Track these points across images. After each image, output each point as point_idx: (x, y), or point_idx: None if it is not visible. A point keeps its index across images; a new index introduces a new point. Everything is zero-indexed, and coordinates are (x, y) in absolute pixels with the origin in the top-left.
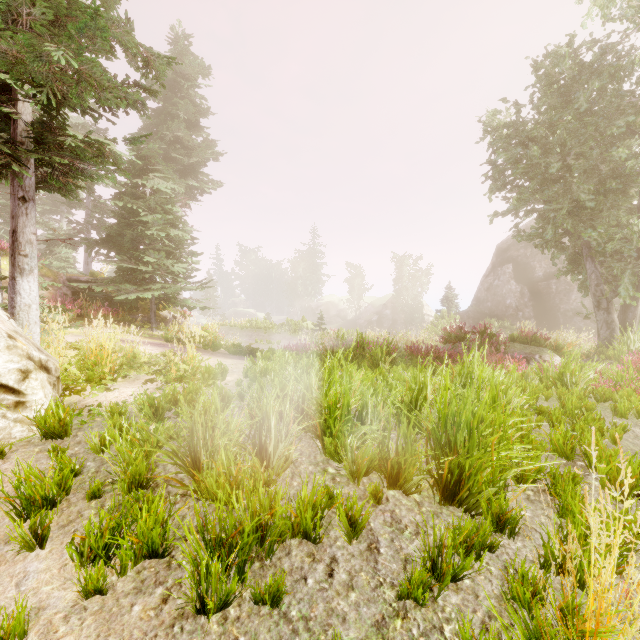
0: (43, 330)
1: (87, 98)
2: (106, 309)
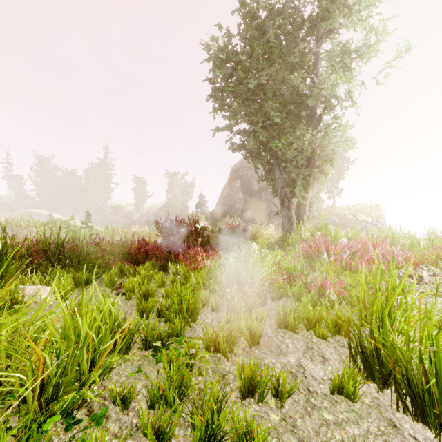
0: None
1: None
2: None
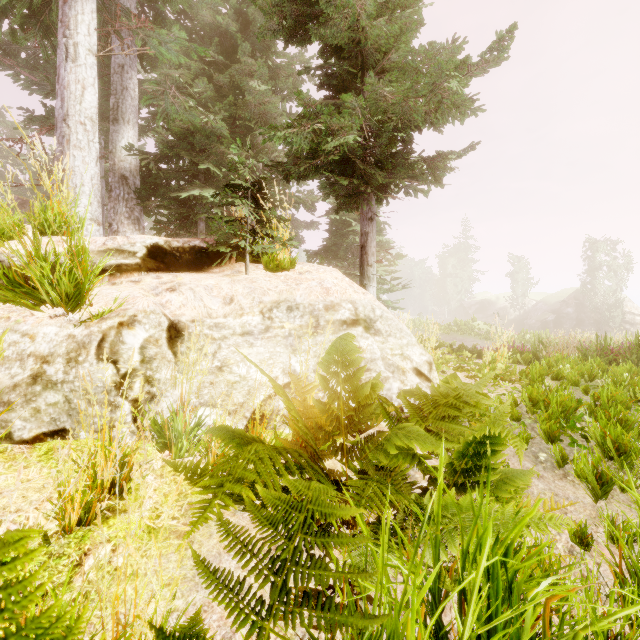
0: None
1: (441, 121)
2: None
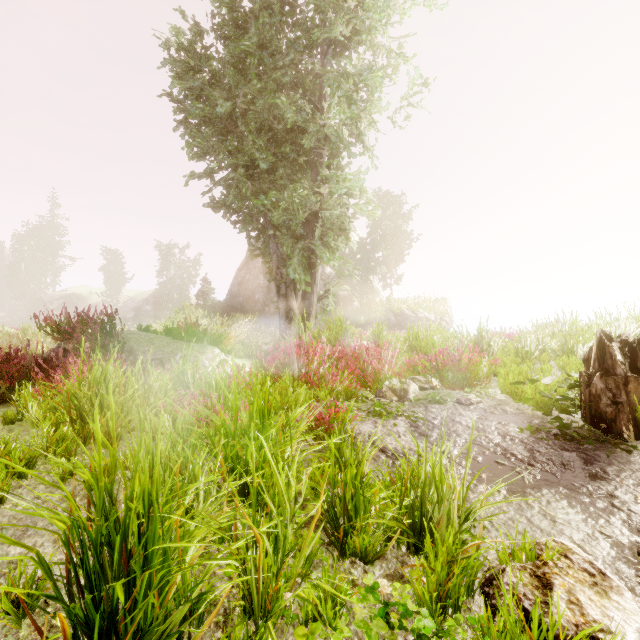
0: None
1: None
2: None
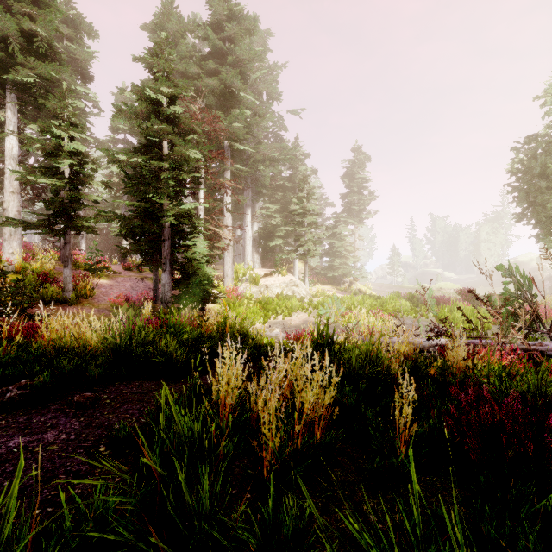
0: (308, 286)
1: (315, 246)
2: (325, 279)
